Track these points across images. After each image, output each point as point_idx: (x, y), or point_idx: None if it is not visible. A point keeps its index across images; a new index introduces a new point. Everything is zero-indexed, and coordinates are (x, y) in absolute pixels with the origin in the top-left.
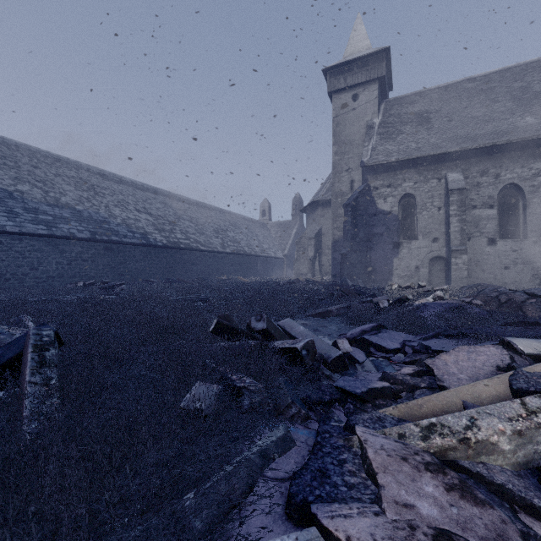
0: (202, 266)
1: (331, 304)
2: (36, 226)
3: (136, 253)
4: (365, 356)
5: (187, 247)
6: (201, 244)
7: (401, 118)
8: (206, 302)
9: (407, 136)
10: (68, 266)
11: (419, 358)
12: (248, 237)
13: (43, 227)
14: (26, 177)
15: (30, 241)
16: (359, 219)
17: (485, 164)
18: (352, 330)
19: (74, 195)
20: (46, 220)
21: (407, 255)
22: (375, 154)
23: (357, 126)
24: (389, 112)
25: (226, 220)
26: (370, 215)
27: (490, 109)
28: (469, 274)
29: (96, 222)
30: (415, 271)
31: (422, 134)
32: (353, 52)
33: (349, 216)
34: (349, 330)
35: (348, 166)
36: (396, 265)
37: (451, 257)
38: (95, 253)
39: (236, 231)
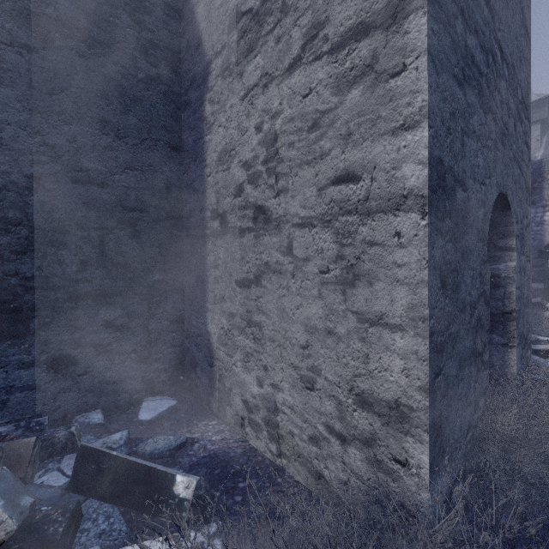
0: None
1: None
2: None
3: None
4: None
5: None
6: None
7: None
8: None
9: None
10: None
11: None
12: None
13: None
14: None
15: None
16: None
17: None
18: None
19: None
20: None
21: None
22: None
23: None
24: None
25: None
26: None
27: None
28: None
29: None
30: None
31: None
32: None
33: None
34: None
35: None
36: None
37: None
38: None
39: None
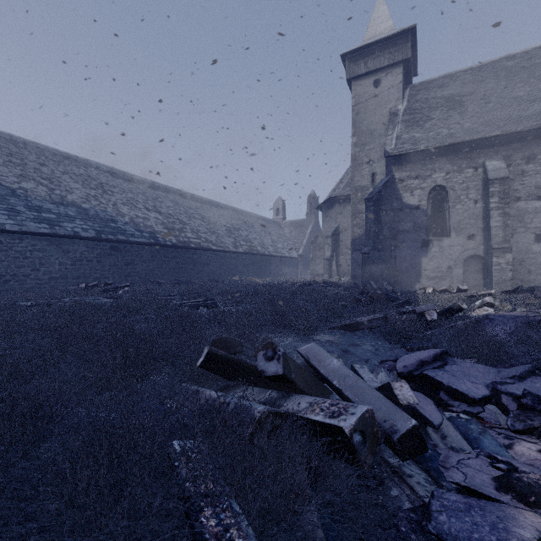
0: (213, 267)
1: (360, 314)
2: (38, 224)
3: (144, 253)
4: (438, 410)
5: (197, 246)
6: (212, 244)
7: (429, 103)
8: (213, 307)
9: (437, 122)
10: (71, 267)
11: (540, 425)
12: (262, 236)
13: (45, 226)
14: (32, 175)
15: (32, 240)
16: (383, 214)
17: (532, 149)
18: (403, 358)
19: (81, 193)
20: (50, 218)
21: (438, 254)
22: (401, 143)
23: (379, 114)
24: (415, 98)
25: (238, 219)
26: (395, 210)
27: (536, 87)
28: (512, 275)
29: (103, 221)
30: (447, 272)
31: (454, 119)
32: (374, 35)
33: (371, 212)
34: (390, 351)
35: (369, 158)
36: (424, 265)
37: (492, 256)
38: (100, 253)
39: (249, 230)
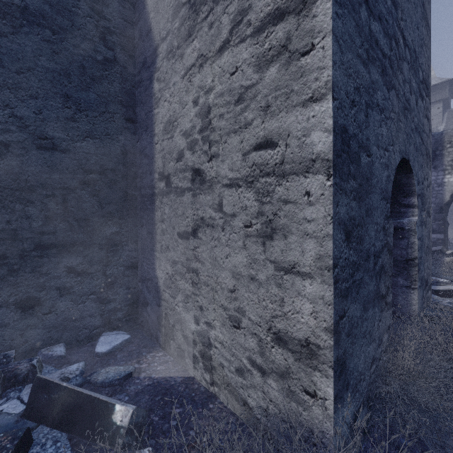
0: None
1: None
2: None
3: None
4: None
5: None
6: None
7: None
8: None
9: None
10: None
11: None
12: None
13: None
14: None
15: None
16: None
17: None
18: None
19: None
20: None
21: None
22: None
23: None
24: (451, 121)
25: None
26: None
27: None
28: None
29: None
30: None
31: None
32: None
33: None
34: None
35: None
36: None
37: None
38: None
39: None
